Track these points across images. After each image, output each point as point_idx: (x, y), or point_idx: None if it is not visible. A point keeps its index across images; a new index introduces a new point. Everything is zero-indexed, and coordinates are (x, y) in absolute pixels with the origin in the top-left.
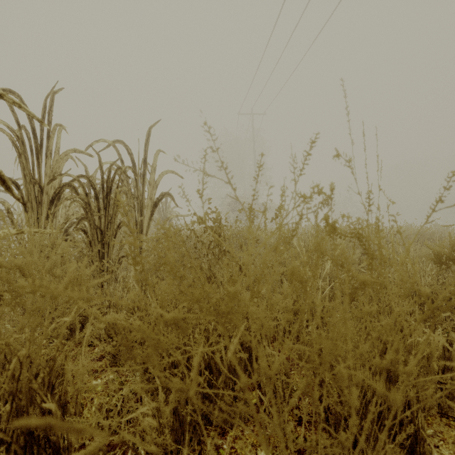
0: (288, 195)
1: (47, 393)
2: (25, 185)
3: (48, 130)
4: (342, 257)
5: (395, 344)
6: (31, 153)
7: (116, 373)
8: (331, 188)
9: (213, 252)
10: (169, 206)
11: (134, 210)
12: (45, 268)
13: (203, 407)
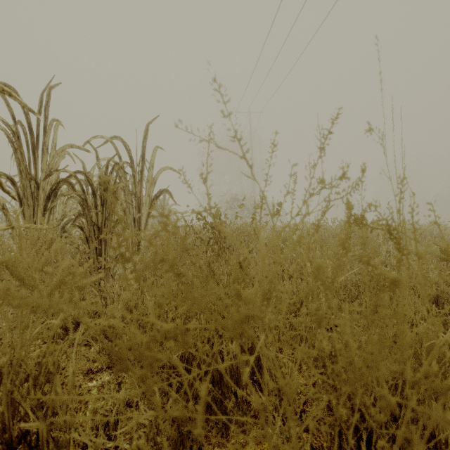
0: (314, 177)
1: (29, 408)
2: (20, 181)
3: (45, 125)
4: (368, 253)
5: (431, 354)
6: (27, 148)
7: (112, 374)
8: (362, 170)
9: (212, 249)
10: (167, 203)
11: (131, 207)
12: (35, 265)
13: (204, 413)
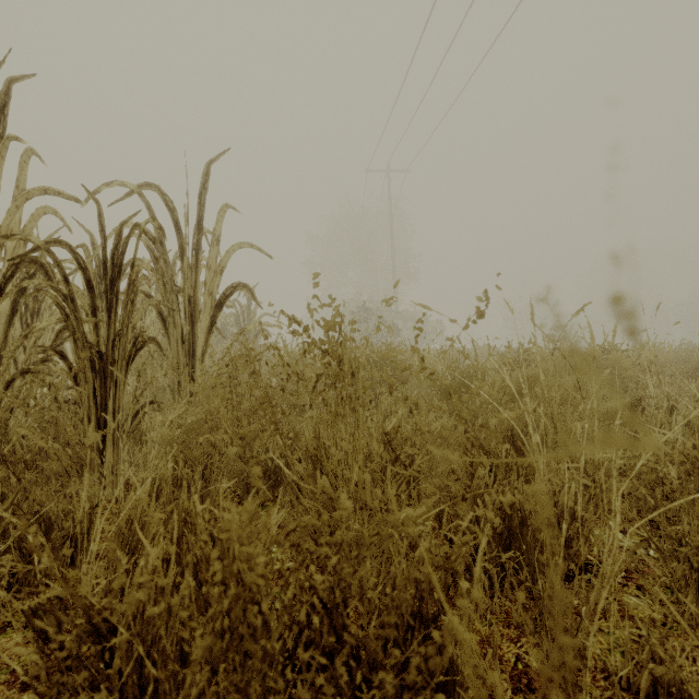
0: None
1: None
2: None
3: None
4: None
5: None
6: None
7: None
8: None
9: (324, 400)
10: (254, 313)
11: (178, 315)
12: None
13: None
